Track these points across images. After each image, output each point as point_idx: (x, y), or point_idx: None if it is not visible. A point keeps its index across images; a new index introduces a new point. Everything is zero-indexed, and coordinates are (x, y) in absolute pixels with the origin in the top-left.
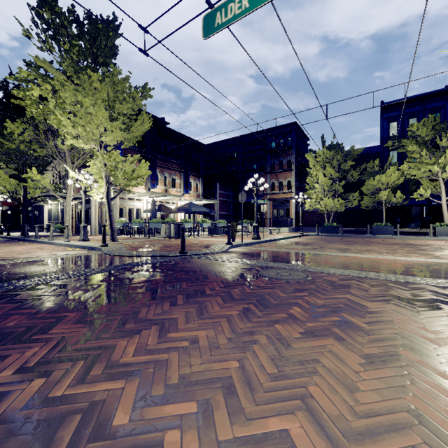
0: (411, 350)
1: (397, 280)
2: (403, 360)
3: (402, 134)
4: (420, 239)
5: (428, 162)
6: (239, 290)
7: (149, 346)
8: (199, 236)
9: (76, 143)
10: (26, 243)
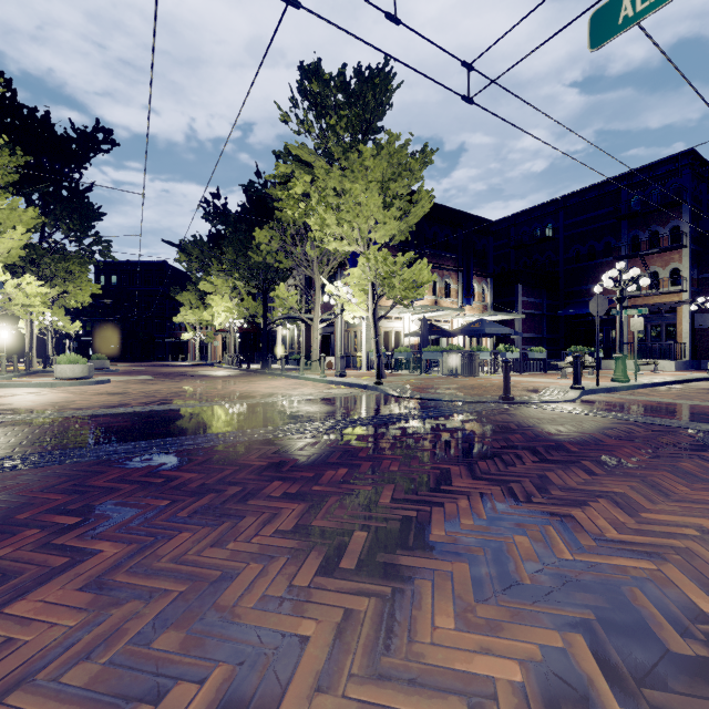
0: None
1: None
2: None
3: None
4: None
5: None
6: (692, 466)
7: (627, 524)
8: (500, 373)
9: (339, 247)
10: (275, 377)
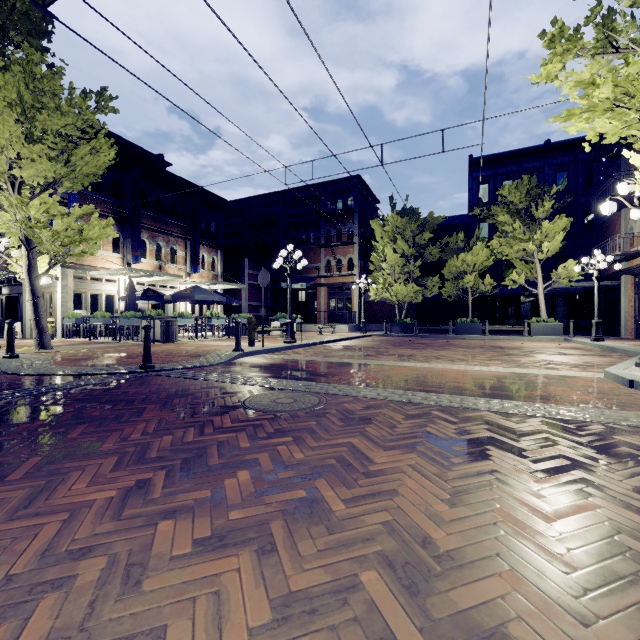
0: (389, 567)
1: (450, 405)
2: (356, 603)
3: (494, 201)
4: (512, 340)
5: (521, 237)
6: (171, 439)
7: None
8: (207, 338)
9: None
10: None
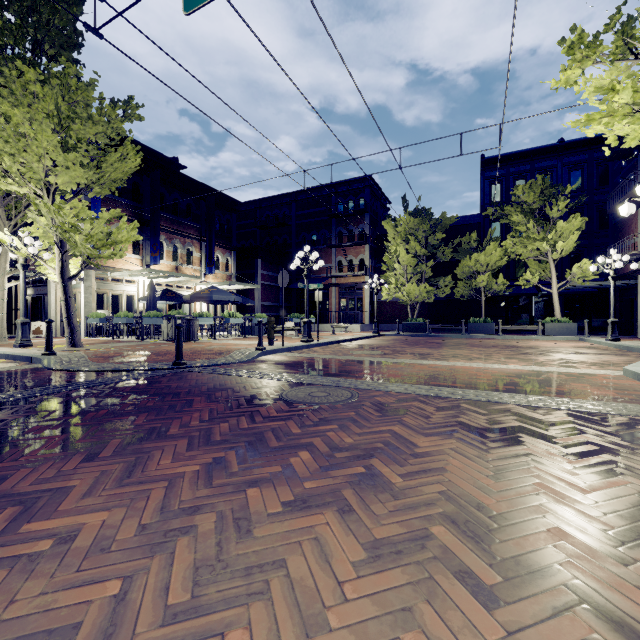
0: (453, 524)
1: (477, 399)
2: (432, 547)
3: (507, 201)
4: (526, 340)
5: (535, 237)
6: (228, 426)
7: None
8: (225, 337)
9: (2, 184)
10: None
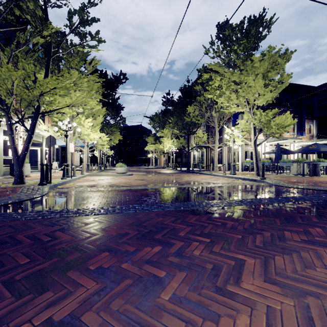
0: None
1: None
2: None
3: None
4: None
5: None
6: None
7: None
8: None
9: (236, 110)
10: (198, 174)
